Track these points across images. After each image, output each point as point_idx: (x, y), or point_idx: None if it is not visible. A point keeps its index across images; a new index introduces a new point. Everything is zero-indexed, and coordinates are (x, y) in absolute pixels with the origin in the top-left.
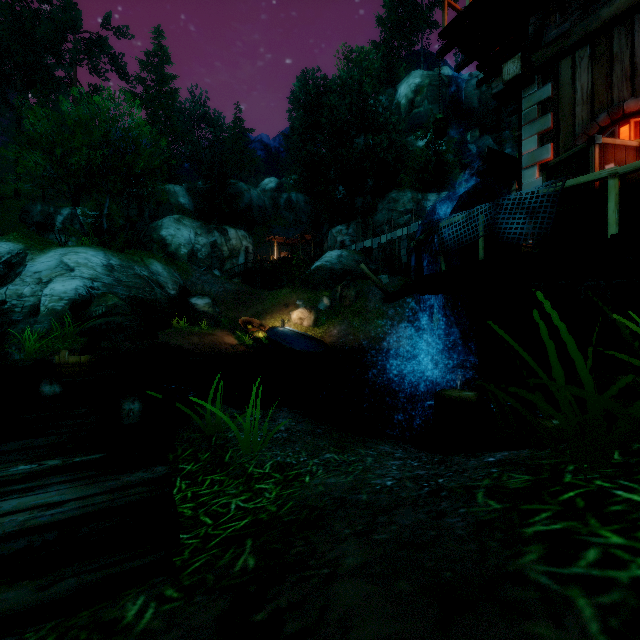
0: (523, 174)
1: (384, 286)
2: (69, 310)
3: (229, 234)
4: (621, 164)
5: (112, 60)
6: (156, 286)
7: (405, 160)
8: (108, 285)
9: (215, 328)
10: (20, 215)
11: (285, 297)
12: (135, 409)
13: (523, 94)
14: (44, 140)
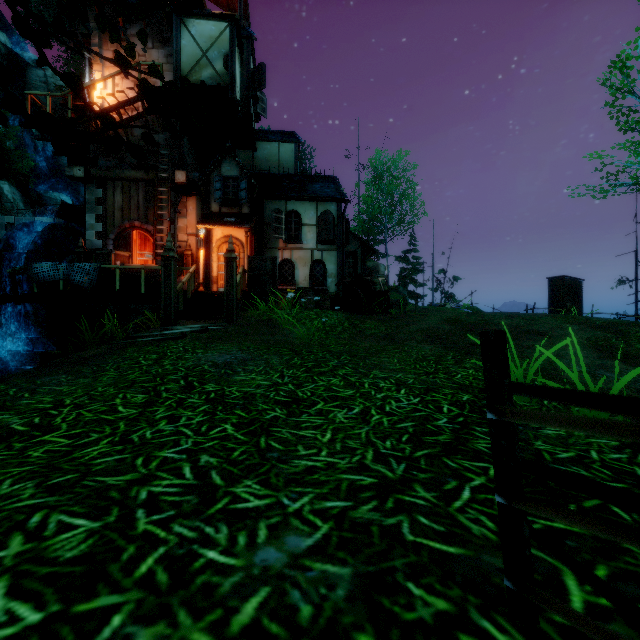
0: (87, 234)
1: None
2: None
3: None
4: (123, 262)
5: None
6: None
7: None
8: None
9: None
10: None
11: None
12: None
13: (87, 186)
14: None
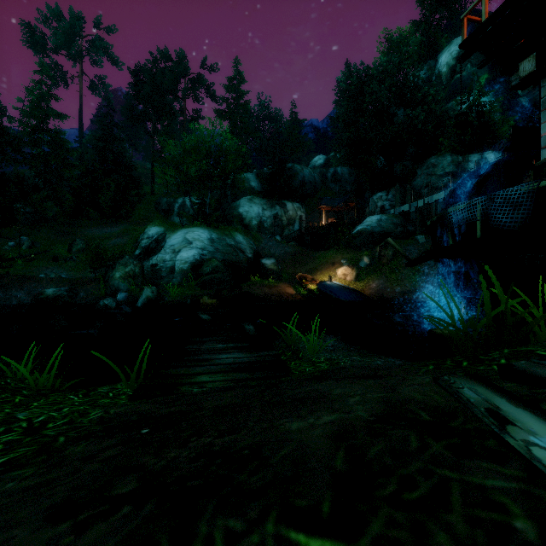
0: (542, 153)
1: (420, 245)
2: (191, 269)
3: (287, 207)
4: None
5: (207, 90)
6: (239, 252)
7: (445, 125)
8: (211, 252)
9: (279, 281)
10: (155, 205)
11: (331, 257)
12: (251, 328)
13: (542, 83)
14: (174, 160)
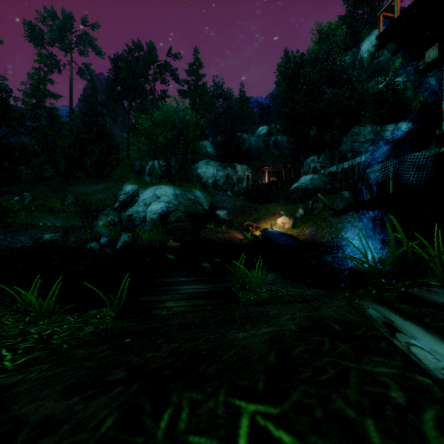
0: (443, 124)
1: (345, 199)
2: (159, 219)
3: (237, 168)
4: None
5: (172, 74)
6: (198, 204)
7: (366, 101)
8: (175, 205)
9: (230, 229)
10: (130, 167)
11: (273, 209)
12: (208, 266)
13: (443, 67)
14: (146, 131)
